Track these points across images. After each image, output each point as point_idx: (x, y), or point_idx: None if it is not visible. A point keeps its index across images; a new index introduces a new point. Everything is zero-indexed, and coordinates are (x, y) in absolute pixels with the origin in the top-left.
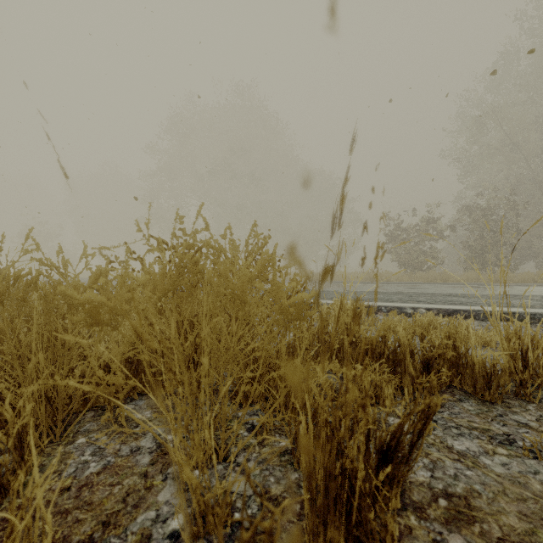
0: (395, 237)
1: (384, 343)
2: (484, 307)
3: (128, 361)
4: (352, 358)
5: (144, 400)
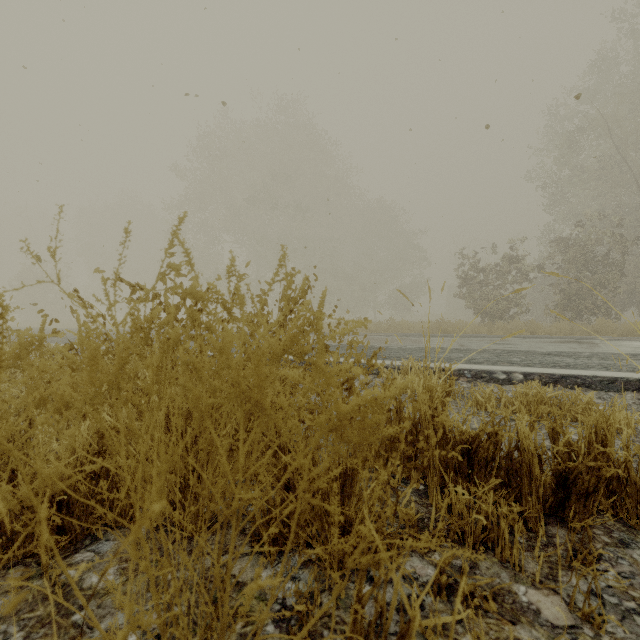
0: (470, 279)
1: (495, 444)
2: (601, 372)
3: (90, 476)
4: (440, 462)
5: (112, 542)
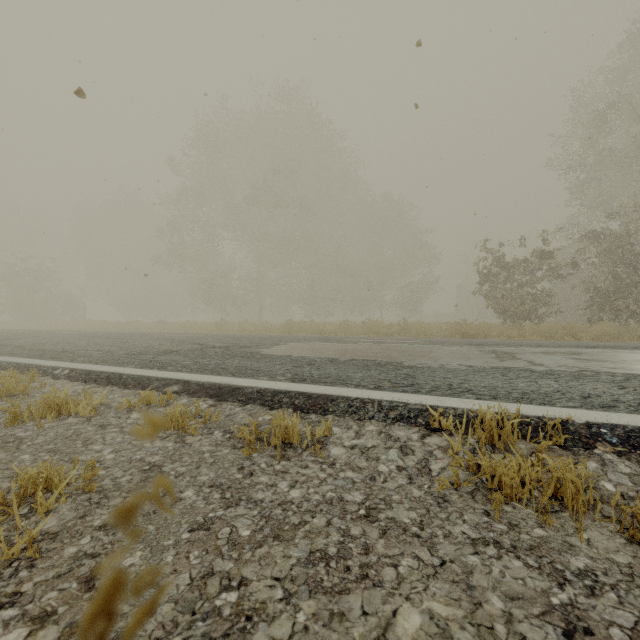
0: (491, 276)
1: None
2: None
3: None
4: None
5: None
